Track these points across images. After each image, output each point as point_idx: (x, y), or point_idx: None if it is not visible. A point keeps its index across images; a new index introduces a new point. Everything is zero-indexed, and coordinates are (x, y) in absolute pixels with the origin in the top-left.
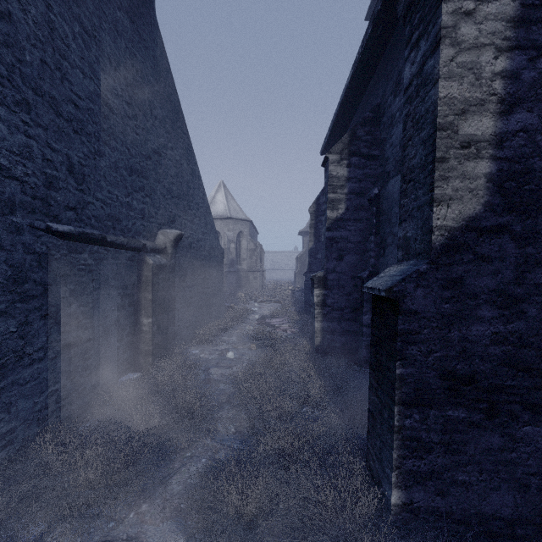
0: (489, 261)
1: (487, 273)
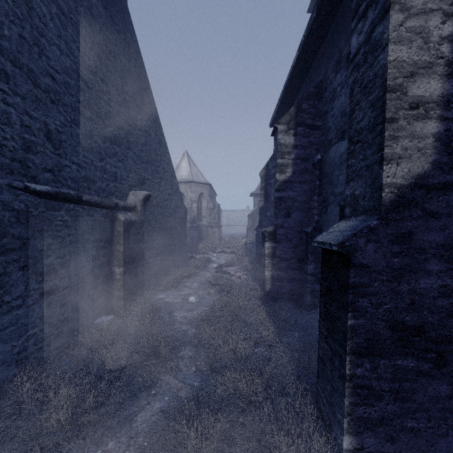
0: (437, 217)
1: (435, 229)
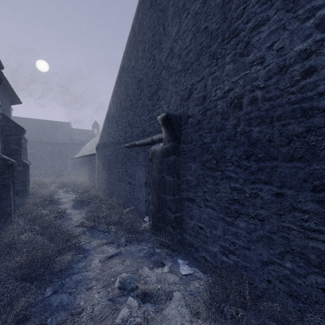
0: None
1: None
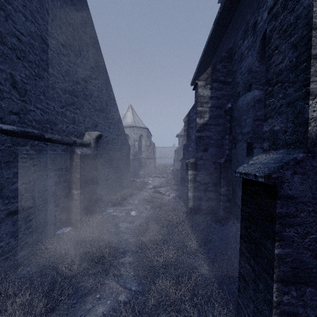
0: None
1: None
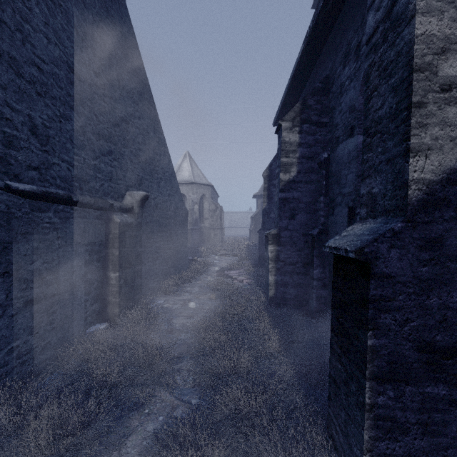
0: None
1: None
